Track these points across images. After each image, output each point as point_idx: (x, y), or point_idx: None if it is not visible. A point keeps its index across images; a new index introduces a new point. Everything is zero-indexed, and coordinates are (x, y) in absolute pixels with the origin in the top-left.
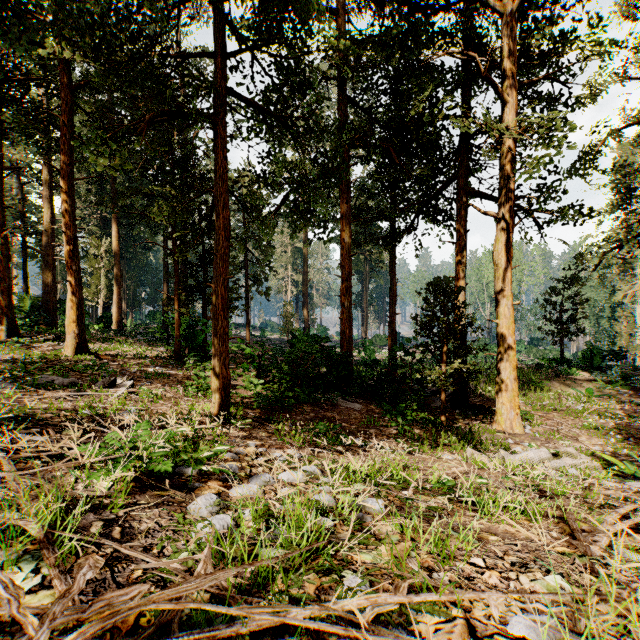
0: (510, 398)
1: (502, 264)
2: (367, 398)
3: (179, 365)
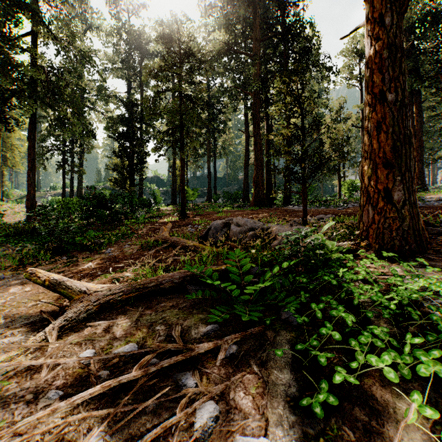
0: None
1: None
2: None
3: None
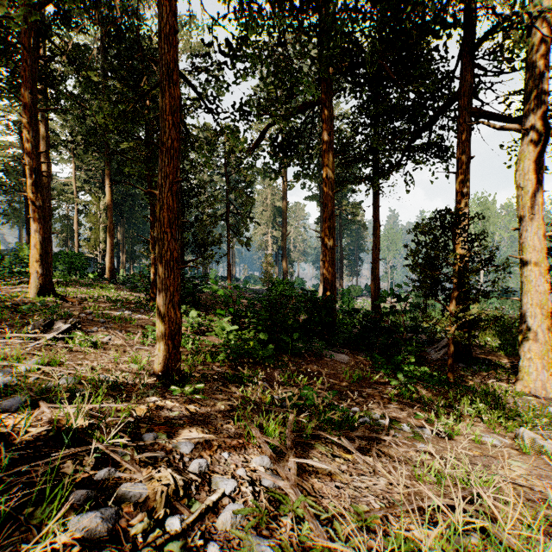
0: (541, 353)
1: (529, 186)
2: (353, 348)
3: (152, 309)
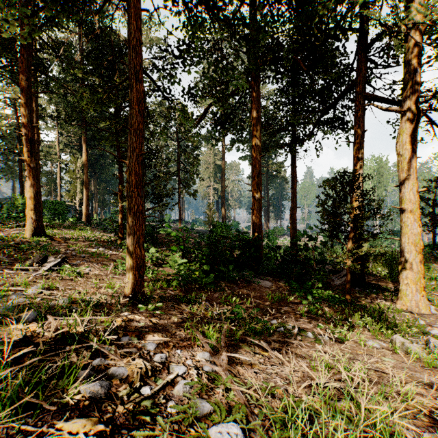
0: (415, 280)
1: (406, 154)
2: (275, 276)
3: (120, 247)
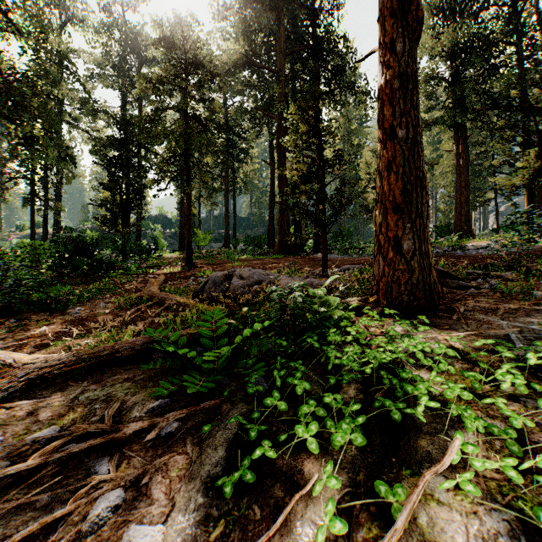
0: None
1: None
2: None
3: None
